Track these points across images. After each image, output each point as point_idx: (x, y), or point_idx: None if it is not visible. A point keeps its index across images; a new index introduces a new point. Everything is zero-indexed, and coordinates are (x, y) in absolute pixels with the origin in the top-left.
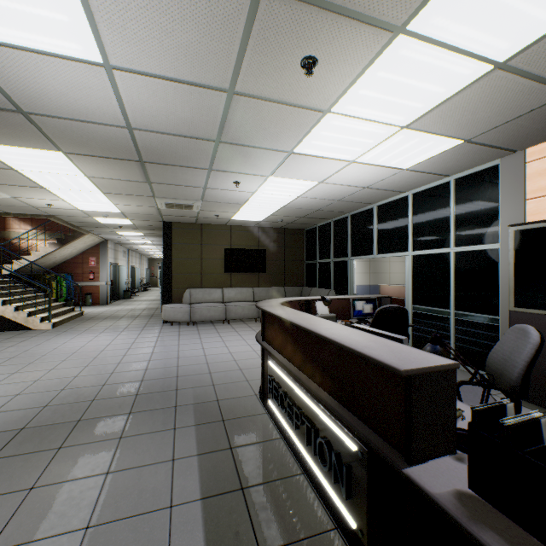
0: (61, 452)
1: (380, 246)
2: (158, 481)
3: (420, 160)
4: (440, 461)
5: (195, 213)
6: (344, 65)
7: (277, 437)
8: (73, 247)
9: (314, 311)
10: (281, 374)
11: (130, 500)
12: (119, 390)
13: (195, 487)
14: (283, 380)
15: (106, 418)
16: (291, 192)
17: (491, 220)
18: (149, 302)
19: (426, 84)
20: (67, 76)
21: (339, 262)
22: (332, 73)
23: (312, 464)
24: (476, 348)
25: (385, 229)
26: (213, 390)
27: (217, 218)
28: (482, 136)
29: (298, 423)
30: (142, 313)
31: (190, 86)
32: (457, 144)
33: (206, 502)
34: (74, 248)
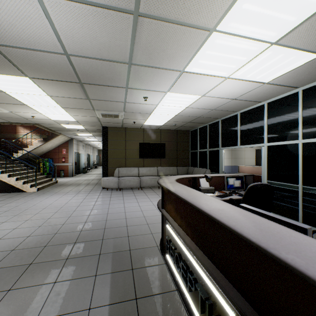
0: (8, 295)
1: (242, 140)
2: None
3: (279, 75)
4: None
5: (121, 121)
6: None
7: (173, 289)
8: (52, 143)
9: (198, 185)
10: (176, 239)
11: None
12: (64, 238)
13: None
14: (178, 243)
15: (49, 263)
16: (182, 104)
17: None
18: (96, 175)
19: None
20: (9, 5)
21: (212, 151)
22: None
23: None
24: None
25: (246, 128)
26: (127, 240)
27: (135, 124)
28: None
29: (191, 288)
30: (91, 182)
31: (103, 9)
32: (313, 58)
33: None
34: (53, 143)
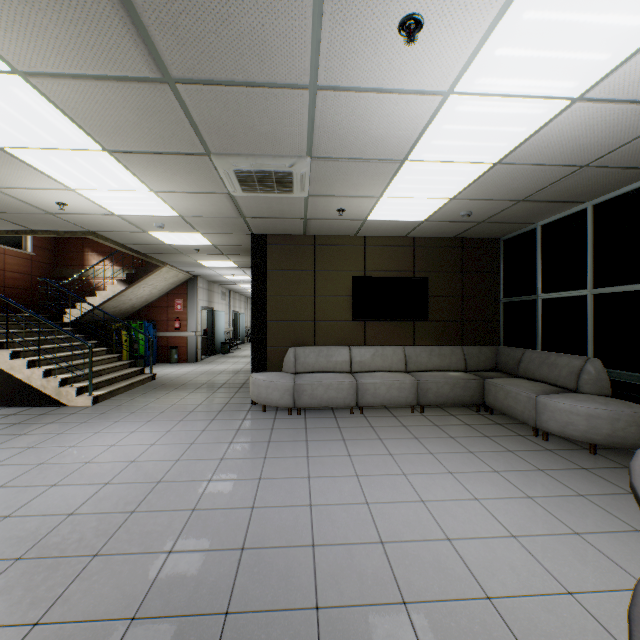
0: None
1: None
2: None
3: None
4: None
5: (301, 207)
6: None
7: None
8: (151, 286)
9: None
10: None
11: None
12: None
13: None
14: None
15: None
16: (569, 70)
17: None
18: (249, 359)
19: None
20: None
21: (615, 295)
22: None
23: None
24: None
25: None
26: None
27: (341, 219)
28: None
29: None
30: (230, 379)
31: None
32: None
33: None
34: (153, 287)
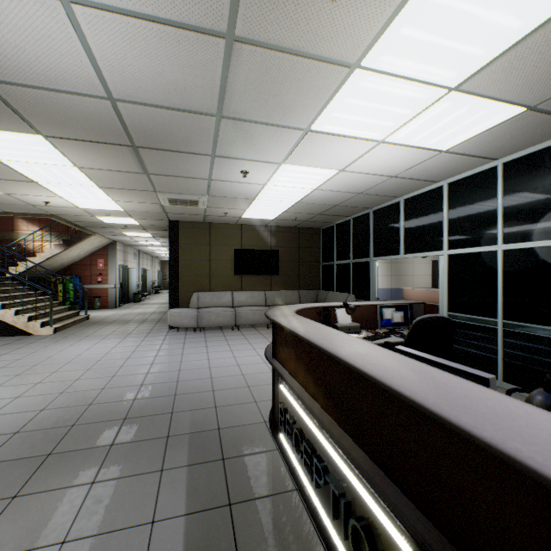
0: (14, 504)
1: (408, 245)
2: None
3: (464, 138)
4: None
5: (202, 211)
6: None
7: (291, 488)
8: (80, 249)
9: (334, 320)
10: (295, 406)
11: None
12: (106, 412)
13: None
14: (298, 413)
15: (81, 452)
16: (306, 183)
17: None
18: (159, 305)
19: (496, 14)
20: (16, 17)
21: (359, 263)
22: None
23: (341, 548)
24: (532, 366)
25: (413, 226)
26: (215, 414)
27: (226, 216)
28: None
29: (319, 482)
30: (149, 317)
31: (176, 29)
32: (517, 114)
33: None
34: (81, 250)
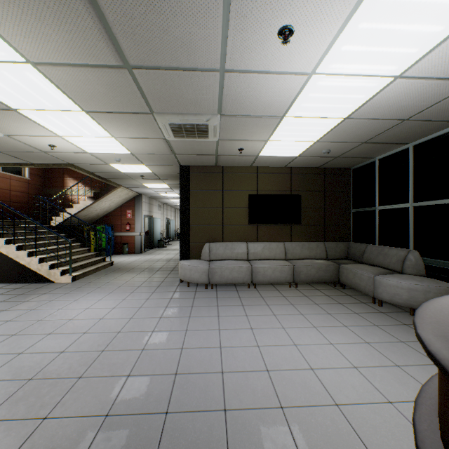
0: None
1: None
2: None
3: None
4: None
5: (213, 147)
6: None
7: None
8: (110, 201)
9: None
10: None
11: None
12: None
13: None
14: None
15: None
16: (391, 59)
17: None
18: (177, 251)
19: None
20: None
21: (428, 207)
22: None
23: None
24: None
25: None
26: None
27: (241, 155)
28: None
29: None
30: (164, 265)
31: None
32: None
33: None
34: (111, 202)
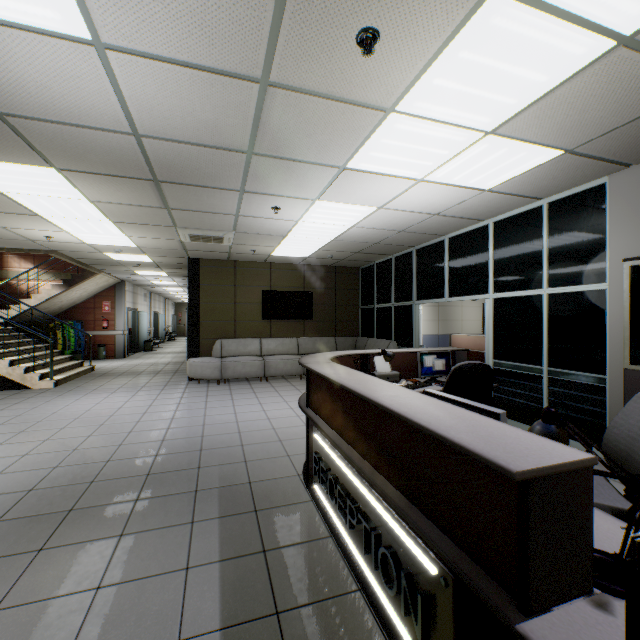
0: (41, 556)
1: (453, 288)
2: (164, 601)
3: (506, 178)
4: (572, 610)
5: (227, 248)
6: (414, 41)
7: (325, 535)
8: (83, 290)
9: (372, 368)
10: (330, 453)
11: (125, 630)
12: (127, 468)
13: (214, 610)
14: (333, 460)
15: (105, 507)
16: (343, 220)
17: (596, 254)
18: (174, 355)
19: (522, 70)
20: (47, 60)
21: (401, 307)
22: (398, 54)
23: (372, 580)
24: (576, 415)
25: (458, 267)
26: (245, 468)
27: (254, 254)
28: (589, 144)
29: (352, 522)
30: (164, 368)
31: (210, 74)
32: (556, 156)
33: (228, 635)
34: (84, 291)
